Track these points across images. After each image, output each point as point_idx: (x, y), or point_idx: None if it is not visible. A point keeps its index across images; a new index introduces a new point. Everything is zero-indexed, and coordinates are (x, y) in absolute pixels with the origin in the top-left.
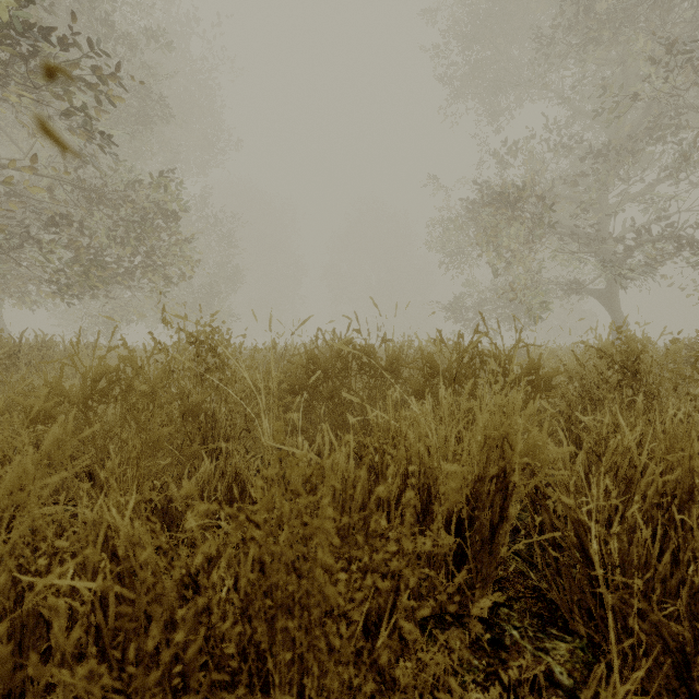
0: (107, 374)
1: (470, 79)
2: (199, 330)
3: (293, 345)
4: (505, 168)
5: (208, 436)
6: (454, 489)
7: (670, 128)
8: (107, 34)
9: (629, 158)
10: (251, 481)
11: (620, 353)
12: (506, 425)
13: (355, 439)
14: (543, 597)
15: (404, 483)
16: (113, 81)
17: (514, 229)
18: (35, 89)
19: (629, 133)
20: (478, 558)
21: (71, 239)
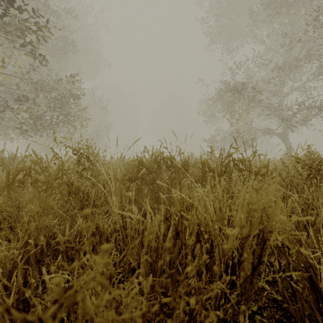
0: (23, 170)
1: (218, 33)
2: (80, 147)
3: (133, 158)
4: (235, 75)
5: (84, 204)
6: (231, 245)
7: (314, 55)
8: (46, 10)
9: (294, 70)
10: (105, 231)
11: (309, 159)
12: (263, 202)
13: (164, 207)
14: (280, 307)
15: (196, 238)
16: (45, 28)
17: (240, 103)
18: (7, 32)
19: (294, 58)
20: (243, 286)
21: (28, 107)
